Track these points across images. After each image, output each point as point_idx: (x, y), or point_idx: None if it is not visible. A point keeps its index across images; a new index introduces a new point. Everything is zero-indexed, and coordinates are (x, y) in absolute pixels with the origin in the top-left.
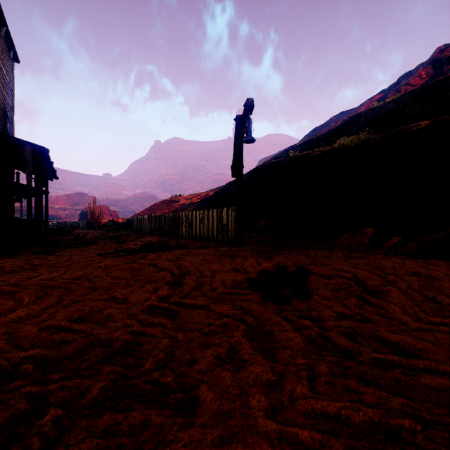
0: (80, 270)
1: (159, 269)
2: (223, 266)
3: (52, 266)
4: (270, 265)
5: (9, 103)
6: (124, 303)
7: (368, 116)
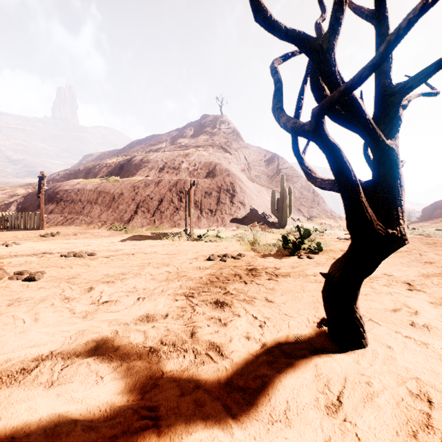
0: None
1: (4, 235)
2: (31, 233)
3: None
4: (50, 232)
5: None
6: None
7: (136, 162)
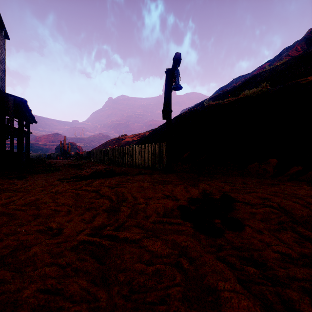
0: (34, 195)
1: (99, 196)
2: (156, 193)
3: (15, 190)
4: (197, 192)
5: (1, 68)
6: (57, 235)
7: (263, 75)
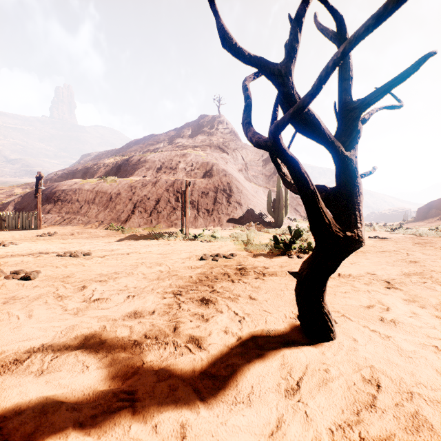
0: None
1: (1, 234)
2: (28, 233)
3: None
4: (47, 232)
5: None
6: None
7: (133, 162)
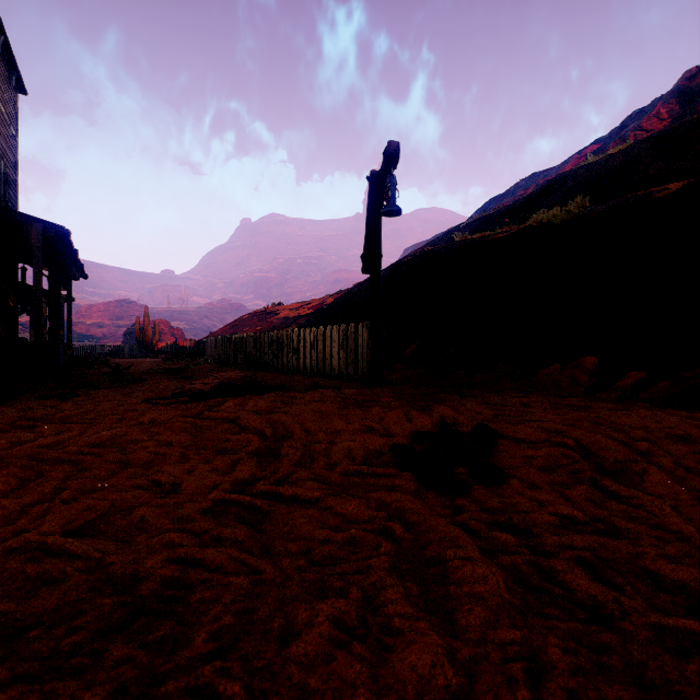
0: (108, 428)
1: (239, 428)
2: (349, 424)
3: (64, 420)
4: (429, 421)
5: (10, 158)
6: (172, 493)
7: (580, 177)
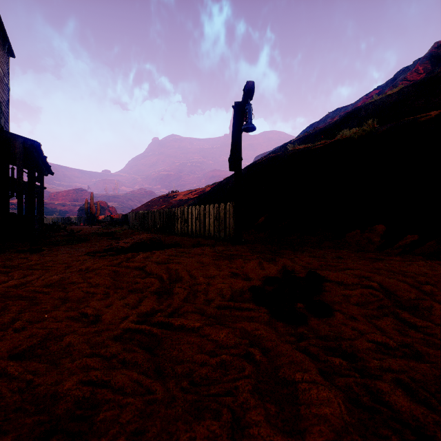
0: (57, 273)
1: (146, 274)
2: (220, 271)
3: (30, 267)
4: (275, 269)
5: (4, 98)
6: (95, 323)
7: (369, 109)
